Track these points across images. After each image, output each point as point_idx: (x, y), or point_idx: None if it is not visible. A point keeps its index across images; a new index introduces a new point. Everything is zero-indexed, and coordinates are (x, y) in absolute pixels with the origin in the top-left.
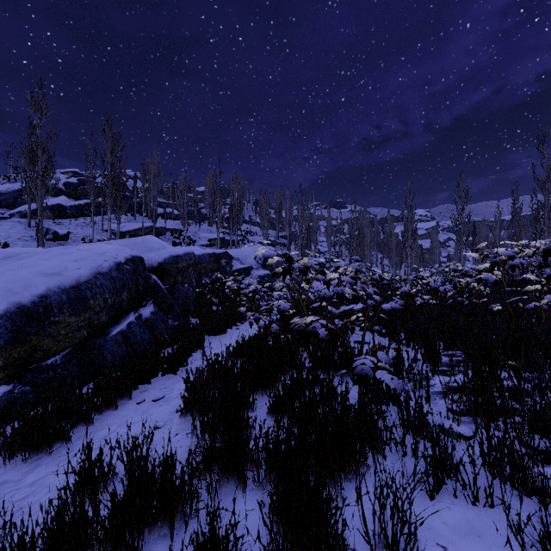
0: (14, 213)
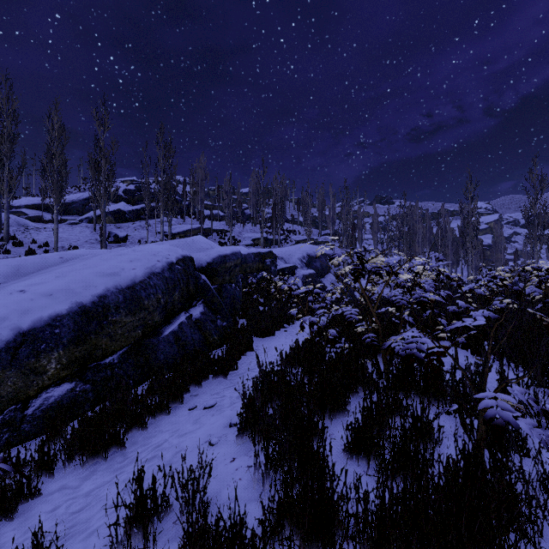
0: (83, 219)
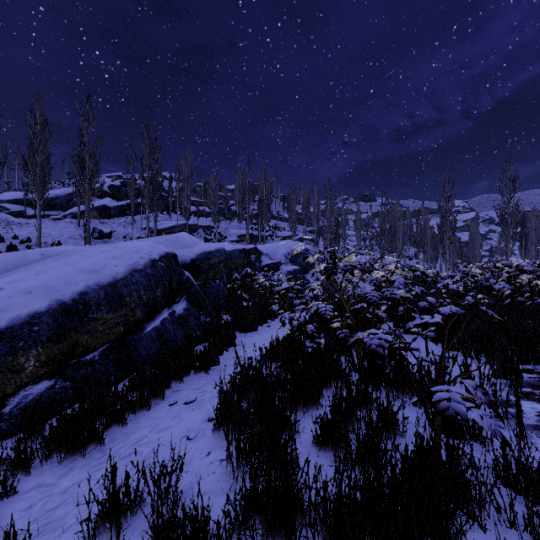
0: (67, 215)
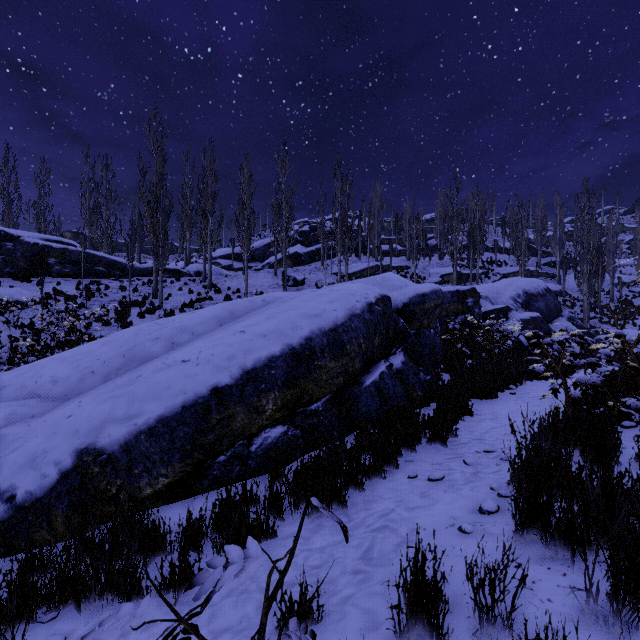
0: (264, 265)
